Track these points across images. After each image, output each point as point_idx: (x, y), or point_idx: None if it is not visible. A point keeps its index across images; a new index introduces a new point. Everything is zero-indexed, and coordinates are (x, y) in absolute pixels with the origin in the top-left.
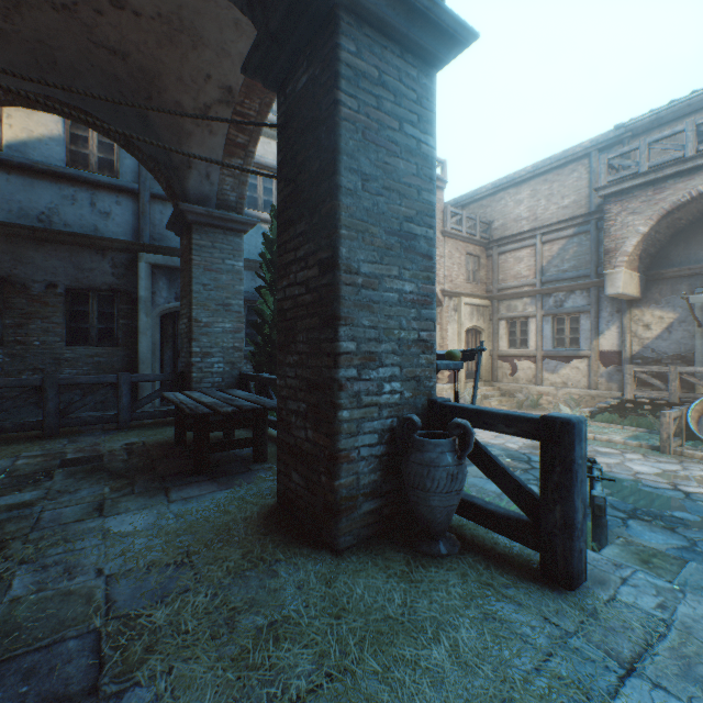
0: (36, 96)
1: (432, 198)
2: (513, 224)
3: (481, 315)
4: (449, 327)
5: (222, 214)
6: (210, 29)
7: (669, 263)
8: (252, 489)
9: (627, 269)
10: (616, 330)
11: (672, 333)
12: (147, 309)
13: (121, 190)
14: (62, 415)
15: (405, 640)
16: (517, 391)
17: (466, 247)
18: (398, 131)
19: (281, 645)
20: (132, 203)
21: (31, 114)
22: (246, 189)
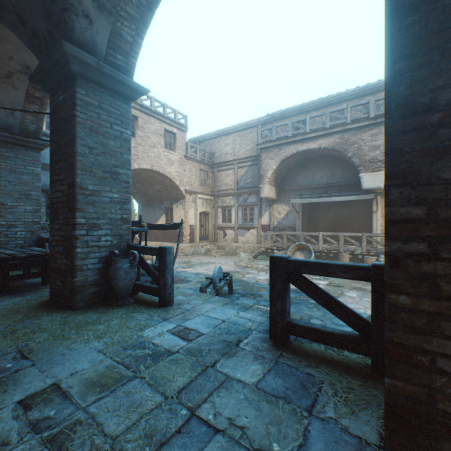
0: None
1: (130, 157)
2: (225, 156)
3: (209, 205)
4: (190, 211)
5: (24, 138)
6: (11, 36)
7: (287, 183)
8: (37, 295)
9: (269, 185)
10: (268, 214)
11: (289, 216)
12: None
13: None
14: None
15: (91, 325)
16: (226, 246)
17: (200, 166)
18: (110, 128)
19: (36, 333)
20: None
21: None
22: (43, 123)
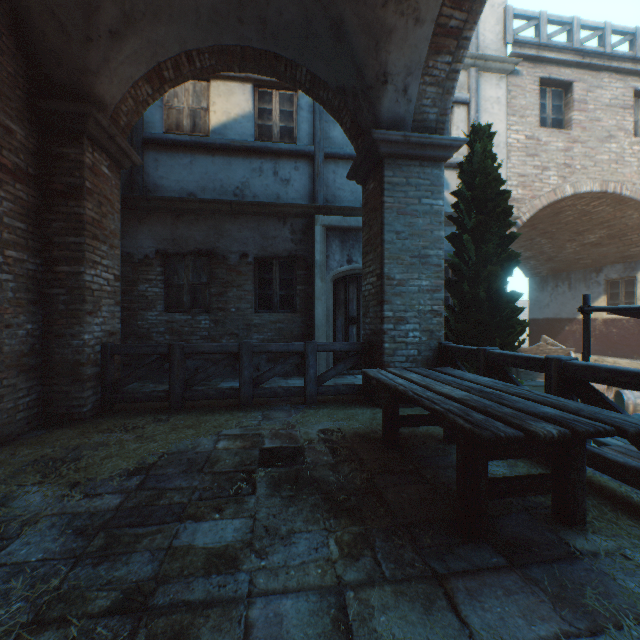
0: (233, 50)
1: None
2: None
3: None
4: None
5: (420, 138)
6: None
7: None
8: None
9: None
10: None
11: None
12: (321, 273)
13: (298, 155)
14: (254, 385)
15: None
16: None
17: None
18: None
19: None
20: (307, 167)
21: (228, 98)
22: (450, 100)
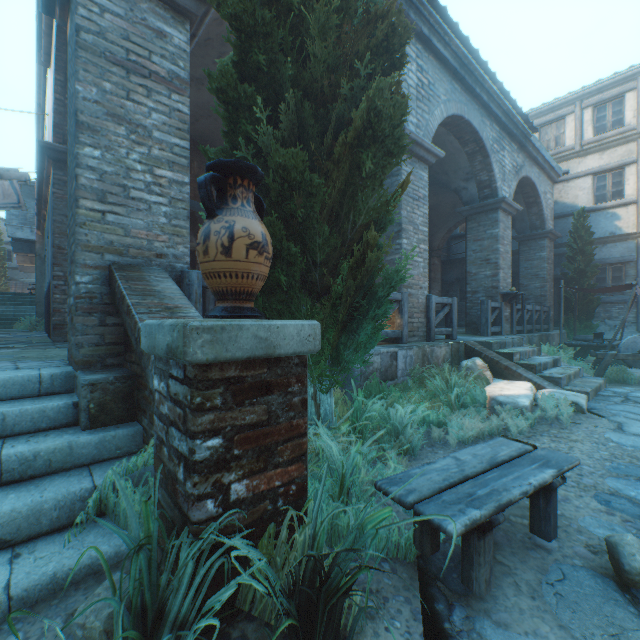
0: None
1: (497, 246)
2: None
3: None
4: None
5: (530, 234)
6: None
7: None
8: None
9: None
10: None
11: None
12: None
13: None
14: None
15: None
16: None
17: None
18: (484, 234)
19: None
20: None
21: None
22: (543, 217)
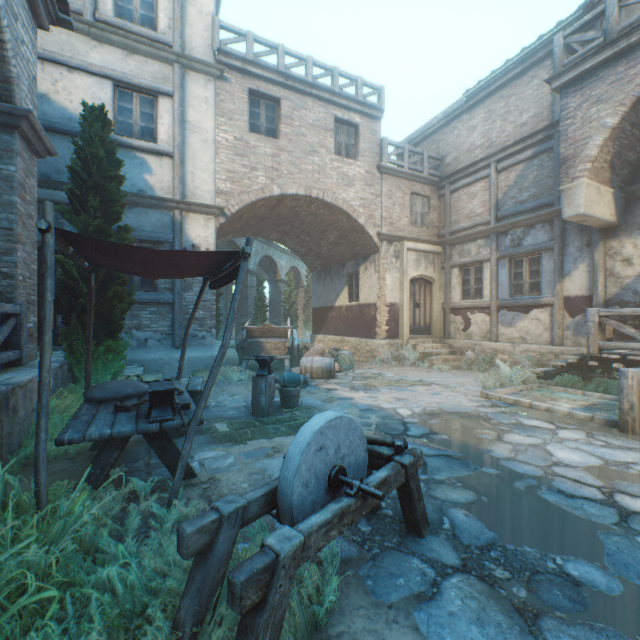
0: None
1: None
2: (466, 155)
3: (431, 263)
4: (389, 276)
5: None
6: None
7: None
8: None
9: (592, 181)
10: (586, 268)
11: None
12: None
13: None
14: None
15: None
16: (470, 349)
17: (411, 186)
18: None
19: None
20: None
21: None
22: (8, 69)
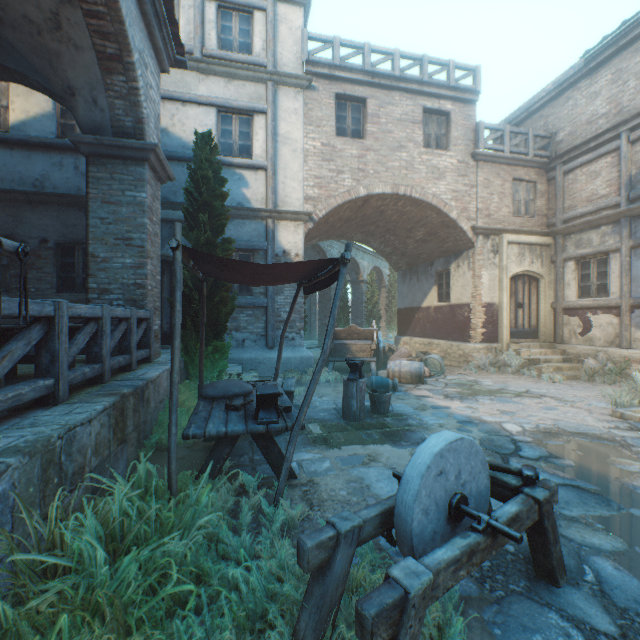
0: None
1: None
2: (585, 128)
3: (538, 257)
4: (485, 273)
5: (113, 141)
6: None
7: None
8: None
9: None
10: None
11: None
12: None
13: None
14: None
15: None
16: (591, 356)
17: (512, 171)
18: None
19: None
20: None
21: (29, 98)
22: (141, 111)
